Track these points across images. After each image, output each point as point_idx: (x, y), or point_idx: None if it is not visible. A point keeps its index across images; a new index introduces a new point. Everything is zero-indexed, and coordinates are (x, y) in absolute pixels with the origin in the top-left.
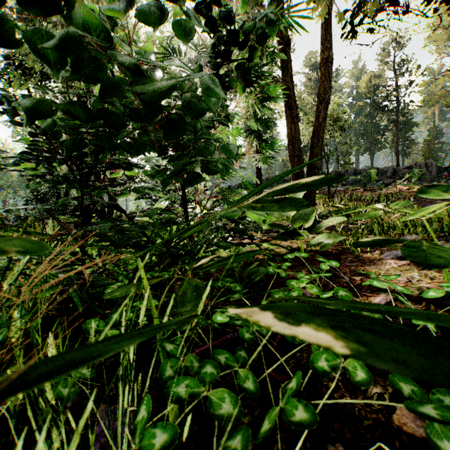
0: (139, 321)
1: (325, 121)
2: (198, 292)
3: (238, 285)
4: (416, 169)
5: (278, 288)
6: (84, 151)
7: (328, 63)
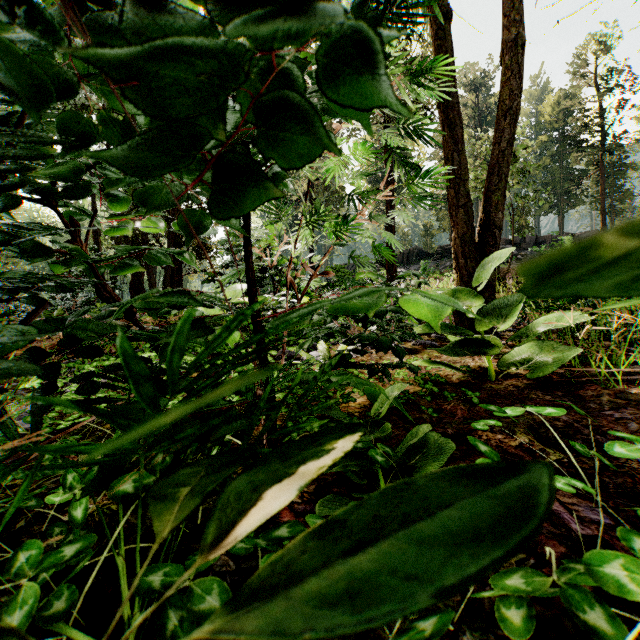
0: None
1: (512, 146)
2: None
3: None
4: None
5: None
6: None
7: (517, 48)
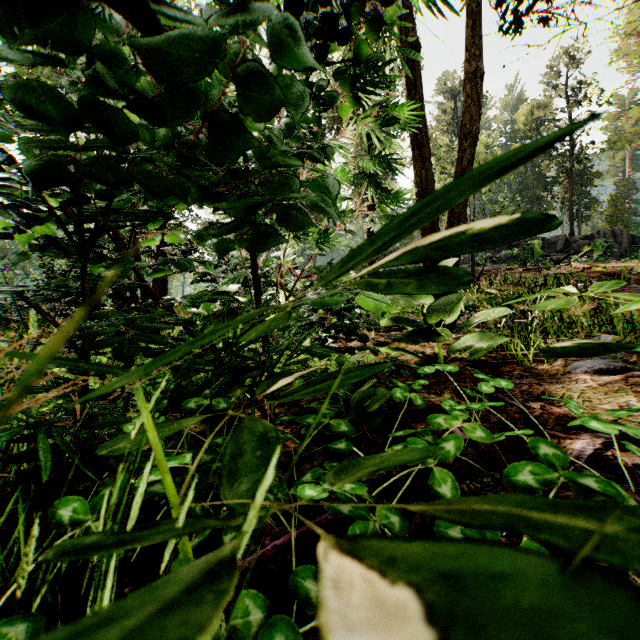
0: (126, 531)
1: (472, 165)
2: (266, 451)
3: (344, 421)
4: (599, 239)
5: (407, 422)
6: (82, 194)
7: (476, 79)
